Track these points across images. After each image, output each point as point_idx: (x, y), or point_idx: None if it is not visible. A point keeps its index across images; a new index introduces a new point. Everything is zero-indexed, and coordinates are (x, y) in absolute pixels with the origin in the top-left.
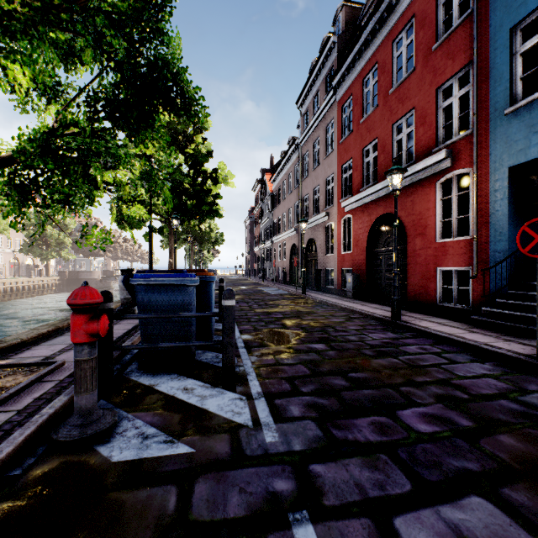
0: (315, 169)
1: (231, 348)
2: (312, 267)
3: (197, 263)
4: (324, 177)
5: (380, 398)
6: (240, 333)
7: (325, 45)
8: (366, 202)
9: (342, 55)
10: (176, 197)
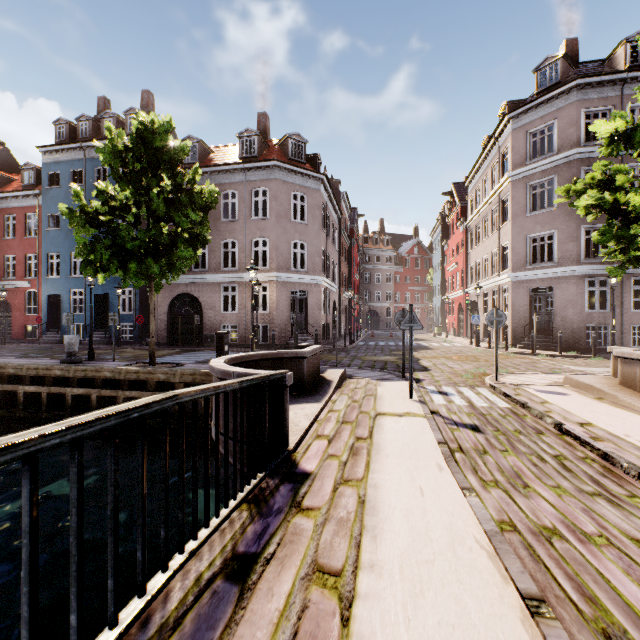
0: None
1: None
2: None
3: None
4: None
5: None
6: None
7: None
8: None
9: None
10: None
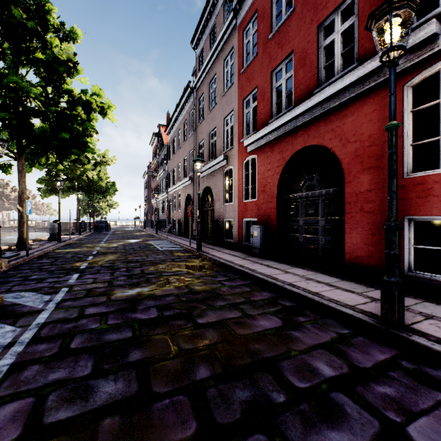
0: (212, 110)
1: None
2: (208, 218)
3: (91, 214)
4: (221, 117)
5: None
6: None
7: None
8: (277, 135)
9: None
10: (13, 116)
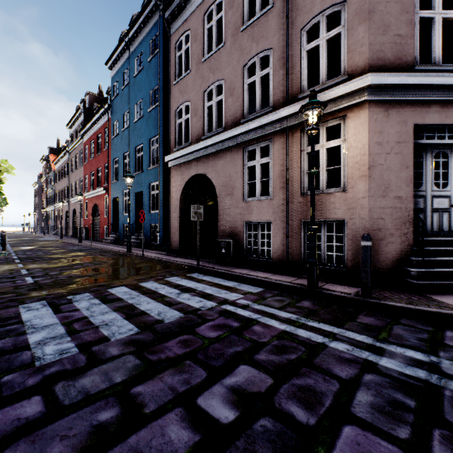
0: (76, 170)
1: (5, 244)
2: (76, 225)
3: None
4: (79, 177)
5: (42, 250)
6: (11, 248)
7: (78, 110)
8: (91, 197)
9: (87, 120)
10: None
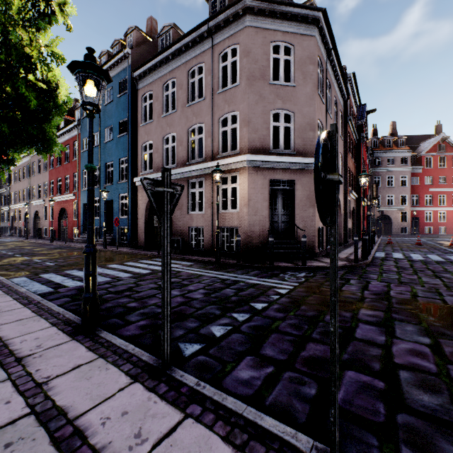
0: (39, 174)
1: None
2: (38, 227)
3: None
4: (43, 181)
5: (24, 249)
6: None
7: None
8: (58, 201)
9: None
10: None
